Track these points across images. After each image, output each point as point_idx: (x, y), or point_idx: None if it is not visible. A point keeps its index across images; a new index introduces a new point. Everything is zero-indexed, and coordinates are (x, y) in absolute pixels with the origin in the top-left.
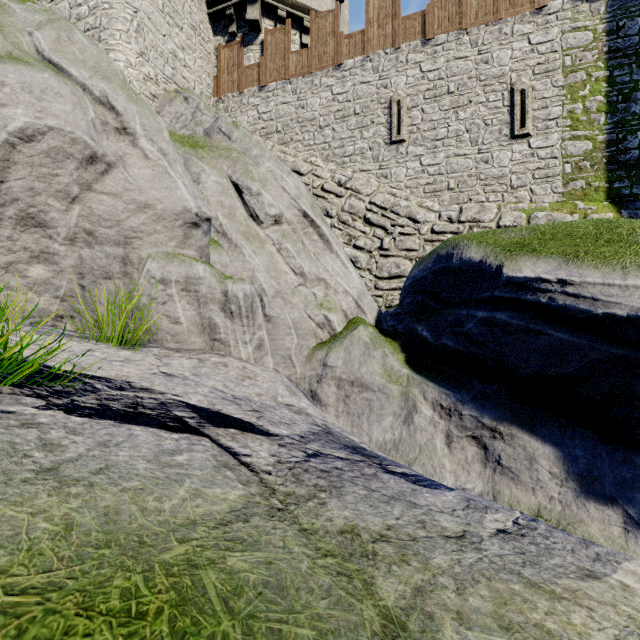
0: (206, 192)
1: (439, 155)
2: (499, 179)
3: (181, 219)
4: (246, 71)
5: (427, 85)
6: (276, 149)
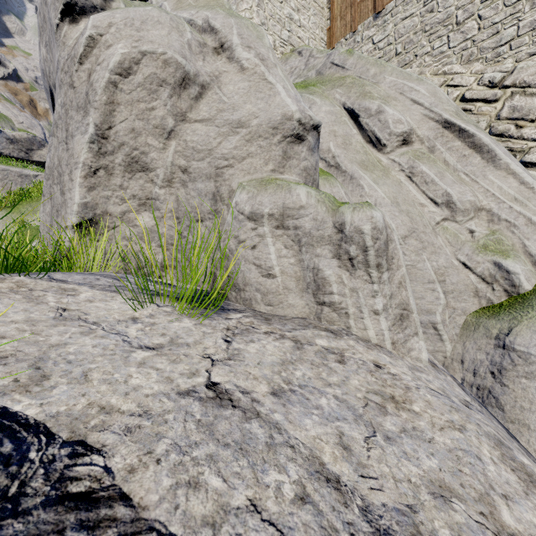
0: None
1: None
2: None
3: (279, 132)
4: (359, 6)
5: None
6: None
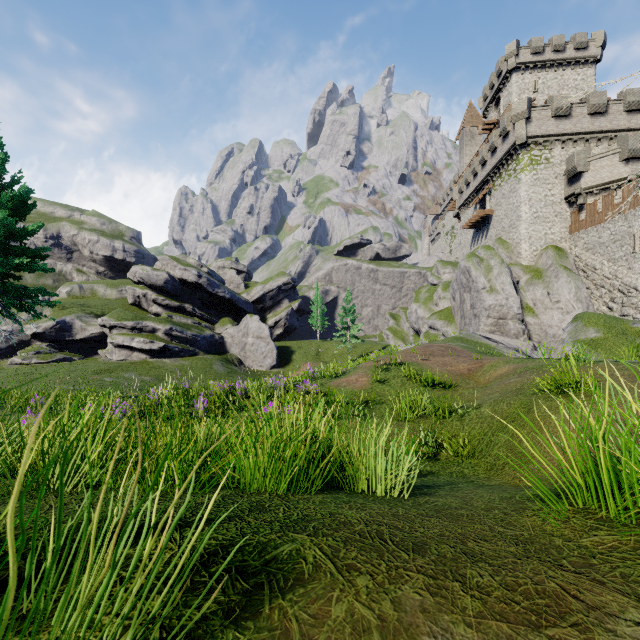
0: (536, 297)
1: None
2: None
3: (514, 314)
4: (580, 223)
5: None
6: (589, 258)
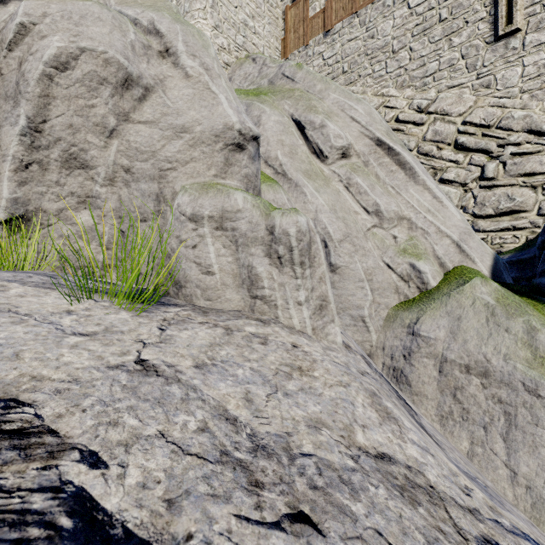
0: (266, 133)
1: None
2: None
3: (221, 140)
4: (311, 22)
5: None
6: None
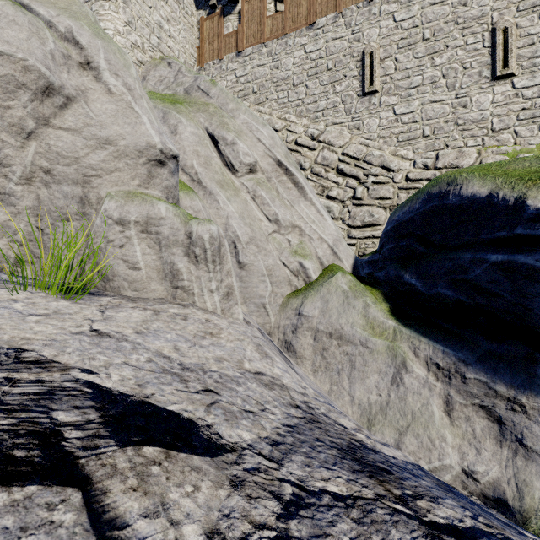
0: (182, 142)
1: (413, 103)
2: (479, 123)
3: (144, 156)
4: (225, 39)
5: (401, 34)
6: (252, 109)
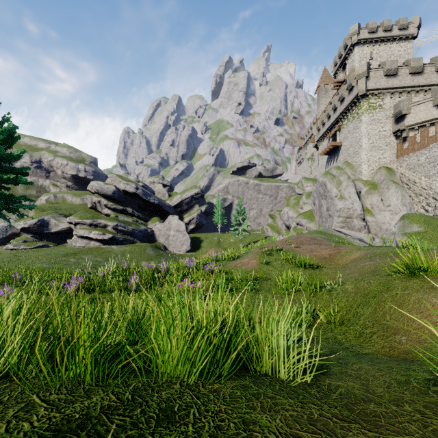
0: (373, 202)
1: None
2: None
3: (358, 214)
4: (404, 150)
5: None
6: (411, 175)
